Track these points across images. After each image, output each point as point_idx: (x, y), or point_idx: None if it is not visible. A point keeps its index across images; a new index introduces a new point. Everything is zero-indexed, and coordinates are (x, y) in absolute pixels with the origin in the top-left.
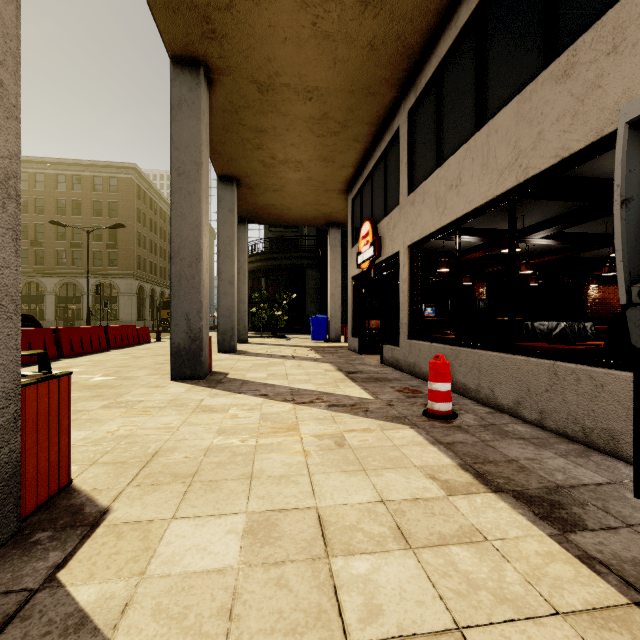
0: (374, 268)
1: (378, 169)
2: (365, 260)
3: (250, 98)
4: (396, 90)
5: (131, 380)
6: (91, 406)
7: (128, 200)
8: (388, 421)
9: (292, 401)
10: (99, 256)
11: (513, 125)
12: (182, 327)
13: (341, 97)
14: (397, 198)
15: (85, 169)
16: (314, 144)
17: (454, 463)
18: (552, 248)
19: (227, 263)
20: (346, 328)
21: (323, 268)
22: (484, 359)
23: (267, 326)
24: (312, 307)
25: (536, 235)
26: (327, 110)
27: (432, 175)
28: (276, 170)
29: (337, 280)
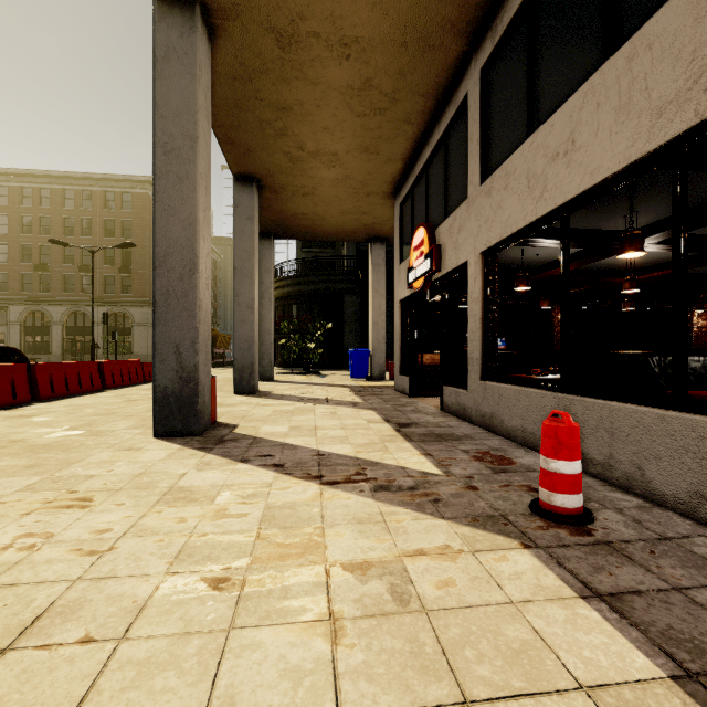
0: (430, 287)
1: (435, 159)
2: (418, 277)
3: (267, 57)
4: (464, 41)
5: (100, 437)
6: (7, 487)
7: (143, 218)
8: (478, 527)
9: (318, 478)
10: (111, 281)
11: (688, 24)
12: (170, 364)
13: (389, 53)
14: (463, 191)
15: (95, 183)
16: (353, 127)
17: (661, 673)
18: (656, 262)
19: (245, 283)
20: (392, 363)
21: (364, 293)
22: (622, 416)
23: (299, 361)
24: (351, 339)
25: (657, 237)
26: (370, 75)
27: (521, 146)
28: (305, 166)
29: (381, 306)
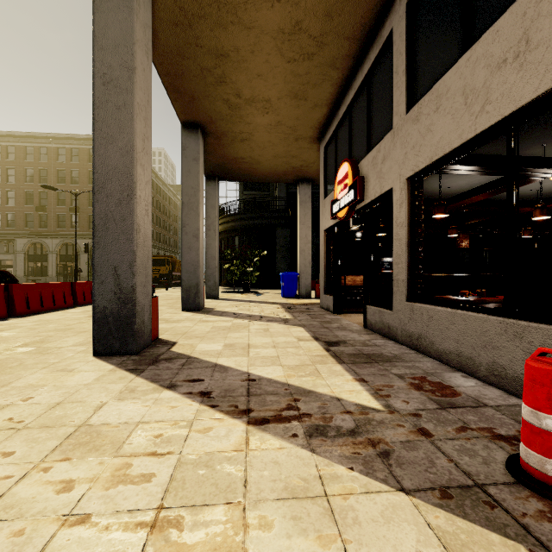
0: (353, 216)
1: (358, 100)
2: (342, 207)
3: (204, 0)
4: None
5: (43, 355)
6: None
7: None
8: (455, 512)
9: (245, 414)
10: None
11: None
12: (109, 285)
13: None
14: (387, 124)
15: (82, 143)
16: (284, 74)
17: None
18: None
19: (191, 215)
20: (316, 284)
21: (293, 227)
22: None
23: (241, 281)
24: (282, 264)
25: None
26: (300, 17)
27: (456, 64)
28: (243, 113)
29: (307, 236)
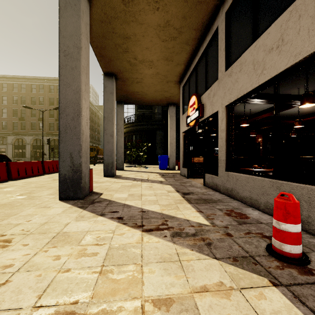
0: (198, 125)
1: (201, 62)
2: (192, 120)
3: (117, 9)
4: None
5: (32, 199)
6: None
7: None
8: (238, 266)
9: (141, 227)
10: (52, 125)
11: None
12: (67, 162)
13: (178, 6)
14: (215, 76)
15: (45, 81)
16: (160, 47)
17: None
18: (308, 113)
19: (109, 124)
20: (178, 162)
21: (165, 130)
22: None
23: (136, 160)
24: (159, 150)
25: None
26: (169, 18)
27: (249, 48)
28: (137, 68)
29: (173, 135)
